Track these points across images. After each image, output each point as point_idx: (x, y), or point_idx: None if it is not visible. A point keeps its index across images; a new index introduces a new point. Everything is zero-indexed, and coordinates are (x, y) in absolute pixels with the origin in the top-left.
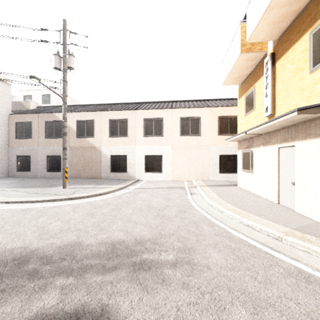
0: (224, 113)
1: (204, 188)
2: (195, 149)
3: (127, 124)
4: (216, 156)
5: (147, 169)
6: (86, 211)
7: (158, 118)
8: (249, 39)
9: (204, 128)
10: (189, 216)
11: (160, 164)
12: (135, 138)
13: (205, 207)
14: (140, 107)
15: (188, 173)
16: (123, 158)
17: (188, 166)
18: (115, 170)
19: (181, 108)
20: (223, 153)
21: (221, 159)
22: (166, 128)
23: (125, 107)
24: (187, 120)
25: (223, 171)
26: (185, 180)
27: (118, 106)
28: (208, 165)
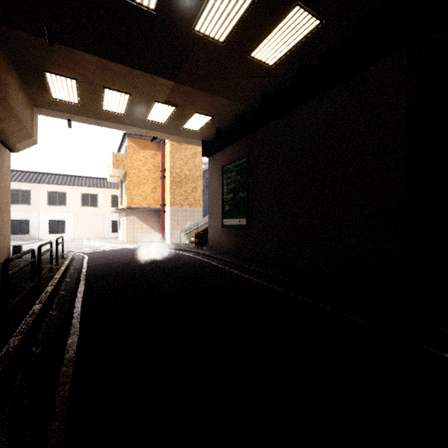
0: (115, 193)
1: (96, 240)
2: (94, 217)
3: (30, 194)
4: (109, 221)
5: (51, 231)
6: (25, 247)
7: (61, 192)
8: (110, 175)
9: (101, 202)
10: (80, 245)
11: (63, 227)
12: (38, 206)
13: (89, 244)
14: (43, 180)
15: (88, 233)
16: (25, 223)
17: (88, 228)
18: (15, 232)
19: (82, 187)
20: (114, 220)
21: (113, 223)
22: (69, 200)
23: (26, 178)
24: (87, 195)
25: (115, 231)
26: (85, 238)
27: (15, 174)
28: (103, 228)
